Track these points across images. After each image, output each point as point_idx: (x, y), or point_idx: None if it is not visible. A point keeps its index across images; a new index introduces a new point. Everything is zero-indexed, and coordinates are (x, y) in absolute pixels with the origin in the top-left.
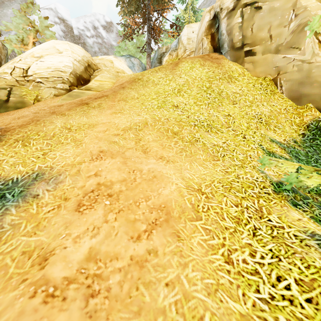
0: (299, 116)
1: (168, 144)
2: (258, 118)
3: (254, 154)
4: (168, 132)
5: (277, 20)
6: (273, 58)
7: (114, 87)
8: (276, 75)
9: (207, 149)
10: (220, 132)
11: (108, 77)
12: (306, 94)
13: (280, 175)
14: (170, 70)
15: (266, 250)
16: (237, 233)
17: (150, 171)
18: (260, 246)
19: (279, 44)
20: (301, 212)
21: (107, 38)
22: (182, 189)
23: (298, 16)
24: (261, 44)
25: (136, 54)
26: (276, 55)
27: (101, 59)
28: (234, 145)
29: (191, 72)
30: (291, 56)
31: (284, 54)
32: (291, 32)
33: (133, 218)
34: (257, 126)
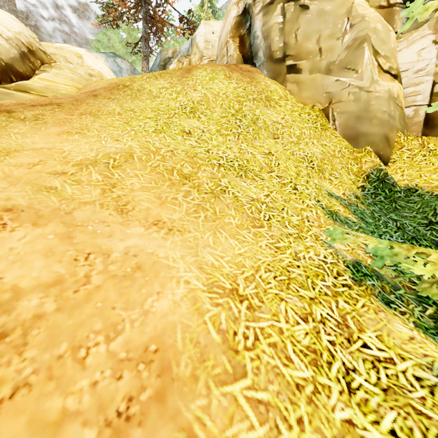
0: (357, 162)
1: (171, 196)
2: (308, 161)
3: (312, 216)
4: (173, 174)
5: (327, 29)
6: (323, 81)
7: (78, 94)
8: (327, 105)
9: (242, 206)
10: (259, 179)
11: (70, 78)
12: (364, 132)
13: (354, 249)
14: (178, 78)
15: (385, 433)
16: (322, 396)
17: (130, 255)
18: (369, 422)
19: (330, 61)
20: (401, 317)
21: (79, 27)
22: (200, 295)
23: (354, 27)
24: (307, 58)
25: (126, 57)
26: (327, 77)
27: (58, 48)
28: (282, 201)
29: (211, 84)
30: (346, 80)
31: (337, 77)
32: (346, 48)
33: (56, 413)
34: (308, 172)
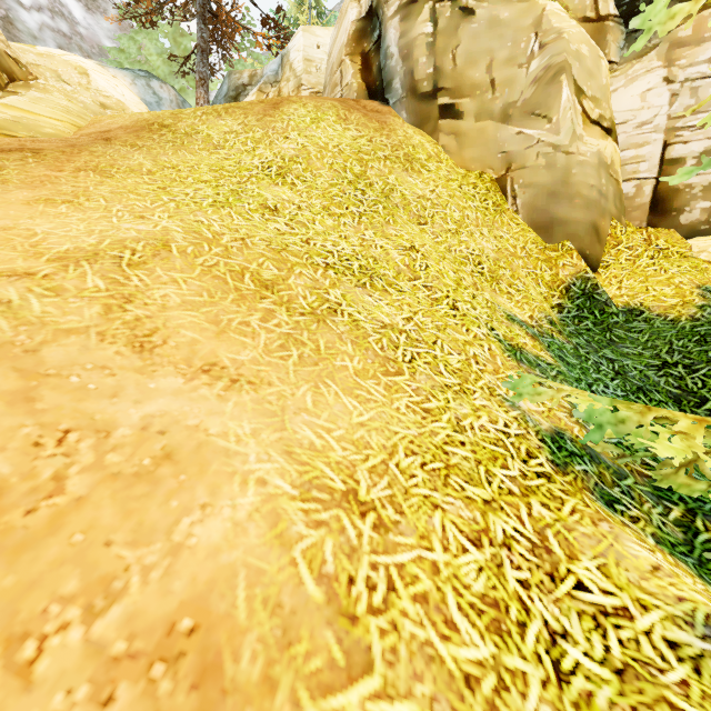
0: (550, 265)
1: (239, 320)
2: (474, 263)
3: (483, 354)
4: (244, 280)
5: (504, 49)
6: (497, 133)
7: (76, 136)
8: (504, 172)
9: (365, 337)
10: (395, 290)
11: (62, 108)
12: (562, 219)
13: (551, 410)
14: (257, 117)
15: None
16: (512, 696)
17: (151, 431)
18: None
19: (509, 102)
20: (633, 527)
21: (87, 25)
22: (286, 506)
23: (545, 48)
24: (473, 96)
25: (170, 81)
26: (504, 127)
27: (44, 55)
28: (434, 328)
29: (314, 130)
30: (533, 134)
31: (520, 127)
32: (533, 81)
33: None
34: (474, 281)
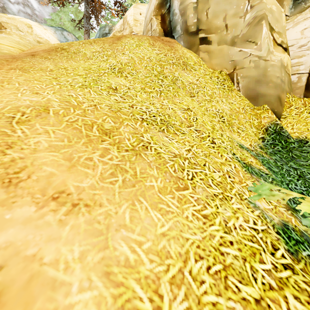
0: (257, 117)
1: (85, 156)
2: (219, 116)
3: (231, 170)
4: (92, 130)
5: (232, 9)
6: (229, 51)
7: (19, 54)
8: (232, 70)
9: (164, 164)
10: (180, 133)
11: (15, 42)
12: (263, 93)
13: (276, 207)
14: (109, 44)
15: None
16: None
17: None
18: None
19: (235, 35)
20: None
21: (39, 10)
22: None
23: (253, 7)
24: (216, 33)
25: (74, 33)
26: (232, 48)
27: (10, 18)
28: (203, 155)
29: (137, 50)
30: (247, 51)
31: (240, 48)
32: (247, 24)
33: None
34: (220, 126)
